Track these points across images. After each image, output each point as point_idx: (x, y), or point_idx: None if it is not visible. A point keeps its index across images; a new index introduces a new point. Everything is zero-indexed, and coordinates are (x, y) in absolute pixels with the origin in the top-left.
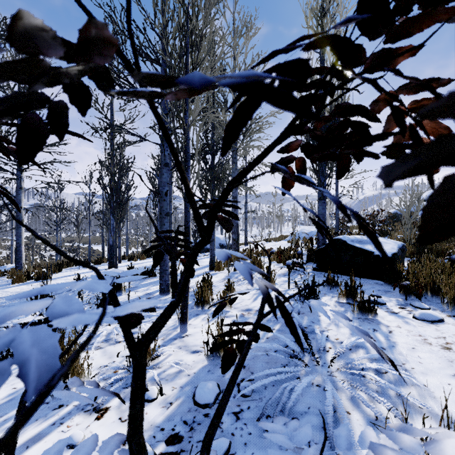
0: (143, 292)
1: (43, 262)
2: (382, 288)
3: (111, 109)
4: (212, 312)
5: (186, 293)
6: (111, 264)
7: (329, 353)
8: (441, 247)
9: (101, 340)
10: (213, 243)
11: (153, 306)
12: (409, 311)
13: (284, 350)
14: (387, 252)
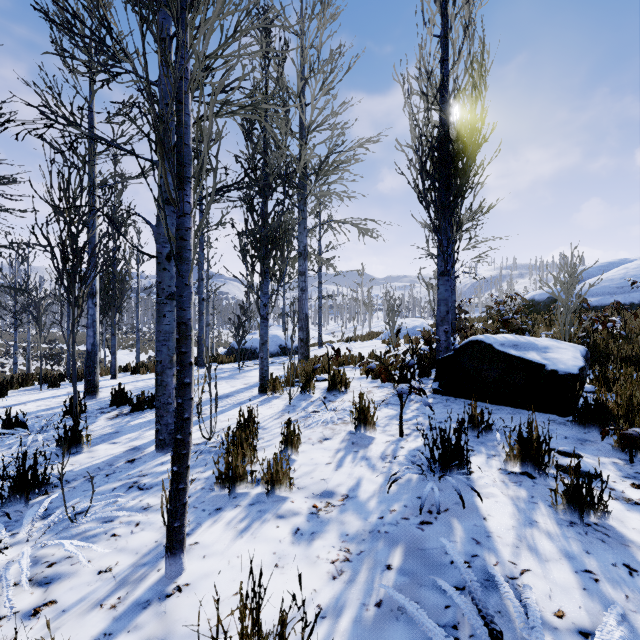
0: (125, 445)
1: None
2: (569, 432)
3: (89, 118)
4: (250, 501)
5: (180, 482)
6: (89, 385)
7: None
8: (626, 351)
9: None
10: (265, 347)
11: (133, 484)
12: None
13: None
14: (569, 364)
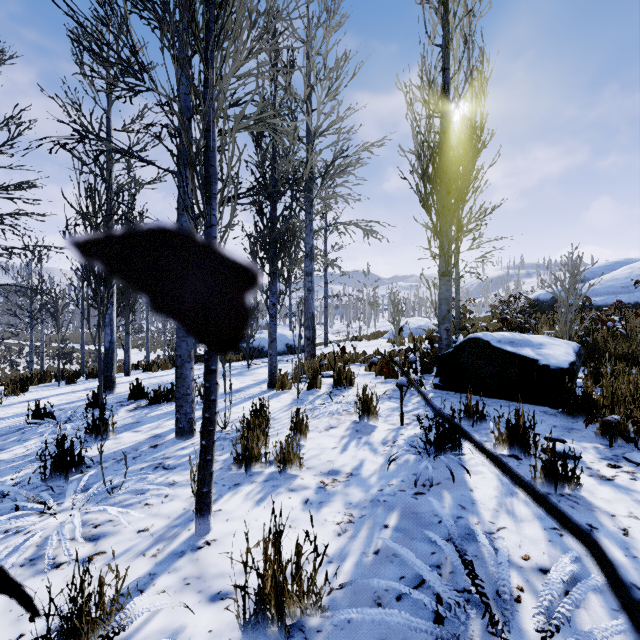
0: (147, 433)
1: (14, 373)
2: (558, 422)
3: (107, 127)
4: (265, 478)
5: (208, 454)
6: (106, 380)
7: (524, 608)
8: (623, 349)
9: (21, 561)
10: (274, 345)
11: (158, 465)
12: (629, 473)
13: (432, 631)
14: (560, 359)
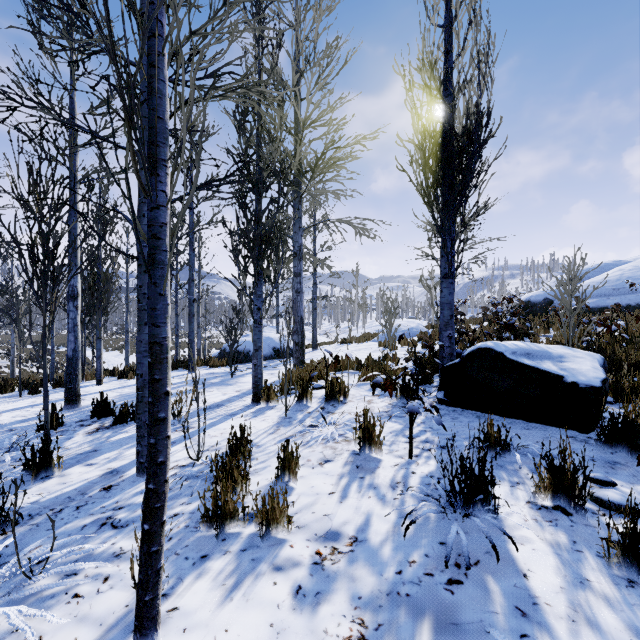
0: (103, 467)
1: None
2: (594, 452)
3: (70, 108)
4: (242, 546)
5: (153, 543)
6: (69, 393)
7: None
8: (635, 357)
9: None
10: (259, 354)
11: (106, 521)
12: None
13: None
14: (590, 376)
